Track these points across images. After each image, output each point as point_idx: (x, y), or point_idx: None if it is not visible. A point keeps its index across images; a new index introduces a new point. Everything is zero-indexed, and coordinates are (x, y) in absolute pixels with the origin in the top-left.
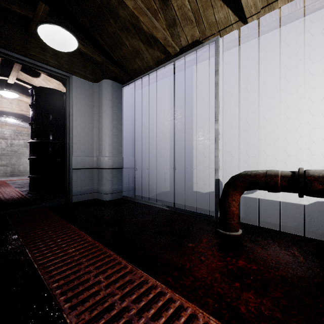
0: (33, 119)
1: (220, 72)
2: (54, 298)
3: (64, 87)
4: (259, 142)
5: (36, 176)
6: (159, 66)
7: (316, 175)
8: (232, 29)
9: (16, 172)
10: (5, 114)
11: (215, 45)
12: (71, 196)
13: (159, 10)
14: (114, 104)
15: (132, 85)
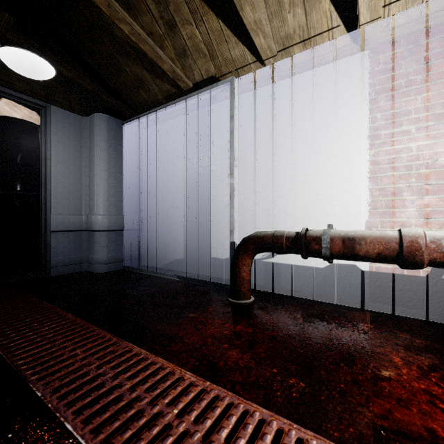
0: None
1: (236, 118)
2: (19, 373)
3: (39, 116)
4: (280, 200)
5: None
6: (169, 103)
7: (315, 235)
8: (251, 69)
9: None
10: None
11: (230, 86)
12: (48, 268)
13: (166, 36)
14: (111, 146)
15: (135, 122)
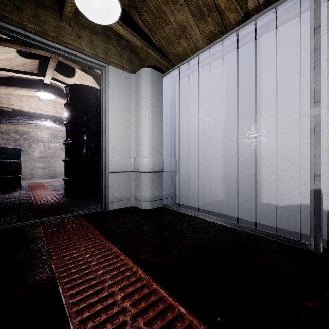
0: (68, 119)
1: (321, 29)
2: None
3: (97, 85)
4: None
5: (71, 180)
6: (215, 41)
7: None
8: None
9: (53, 174)
10: (43, 117)
11: None
12: (107, 203)
13: None
14: (154, 96)
15: (175, 72)
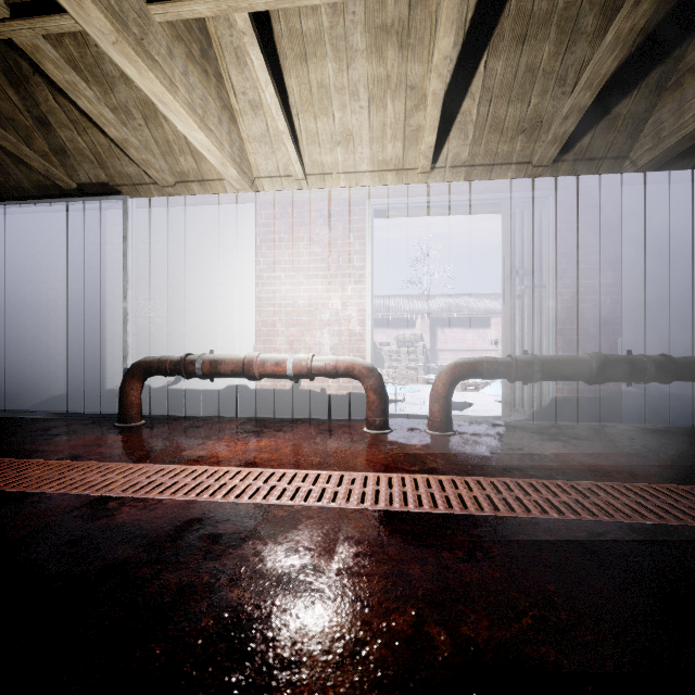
0: None
1: (131, 239)
2: None
3: None
4: (184, 326)
5: None
6: (41, 200)
7: (192, 359)
8: (150, 189)
9: None
10: None
11: (124, 205)
12: None
13: (36, 129)
14: None
15: None
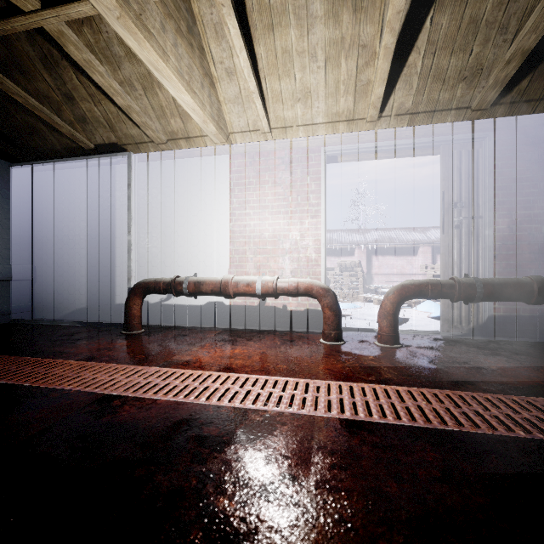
0: None
1: (133, 186)
2: None
3: None
4: (174, 254)
5: None
6: (68, 158)
7: (180, 280)
8: (148, 146)
9: None
10: None
11: (128, 160)
12: None
13: (64, 103)
14: None
15: (28, 167)
